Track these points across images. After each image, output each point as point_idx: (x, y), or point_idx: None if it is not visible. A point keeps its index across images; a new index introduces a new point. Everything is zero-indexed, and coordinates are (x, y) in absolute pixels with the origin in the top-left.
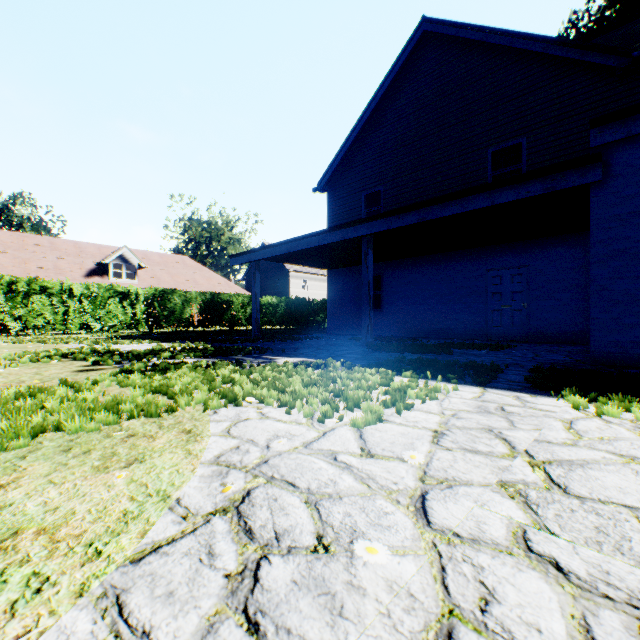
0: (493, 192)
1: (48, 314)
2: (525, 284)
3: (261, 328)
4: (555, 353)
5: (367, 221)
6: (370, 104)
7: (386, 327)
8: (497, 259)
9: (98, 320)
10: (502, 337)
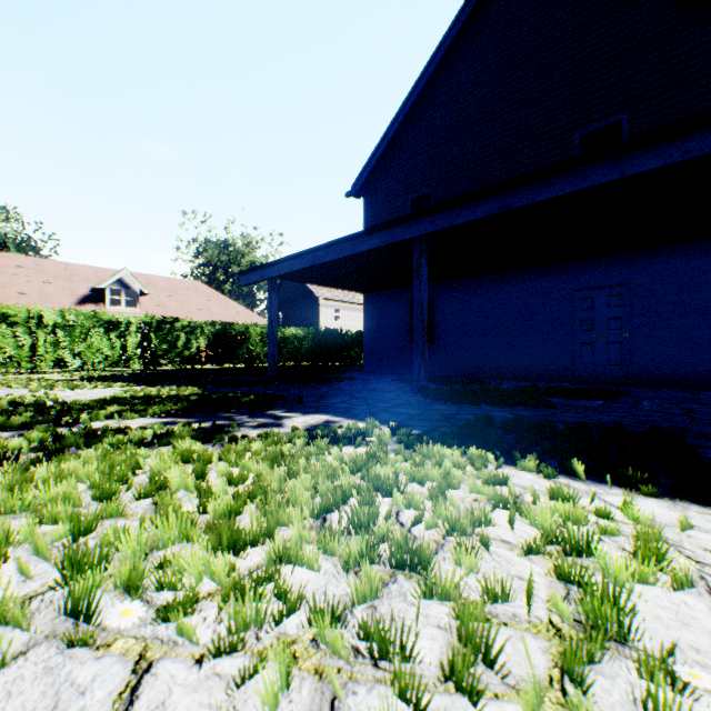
0: (623, 157)
1: (10, 348)
2: (626, 308)
3: (284, 365)
4: (705, 405)
5: (421, 216)
6: (418, 83)
7: (438, 364)
8: (587, 276)
9: (77, 356)
10: (594, 378)
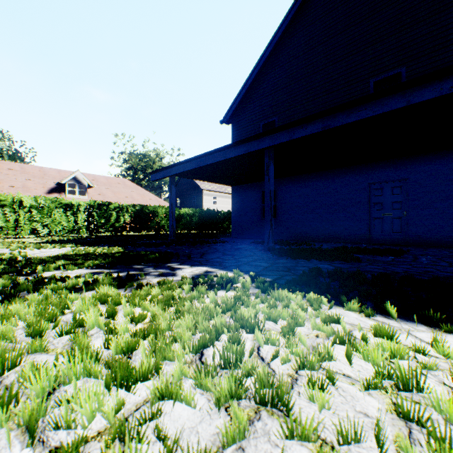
0: (408, 91)
1: (1, 221)
2: (404, 195)
3: (180, 233)
4: None
5: (270, 133)
6: (267, 49)
7: (280, 232)
8: (378, 174)
9: (45, 226)
10: (383, 241)
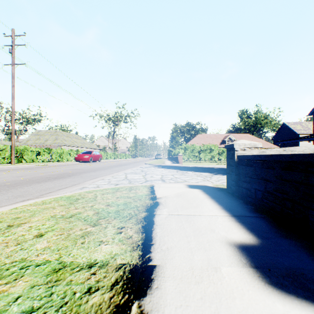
0: None
1: None
2: None
3: None
4: None
5: None
6: None
7: None
8: None
9: None
10: None
